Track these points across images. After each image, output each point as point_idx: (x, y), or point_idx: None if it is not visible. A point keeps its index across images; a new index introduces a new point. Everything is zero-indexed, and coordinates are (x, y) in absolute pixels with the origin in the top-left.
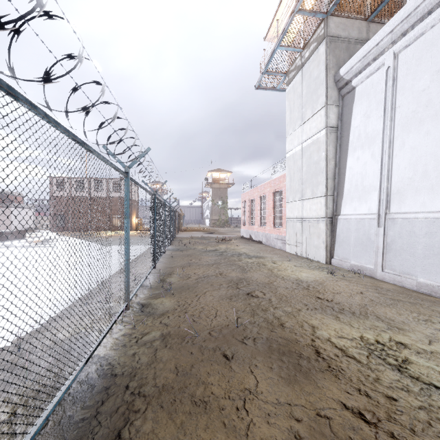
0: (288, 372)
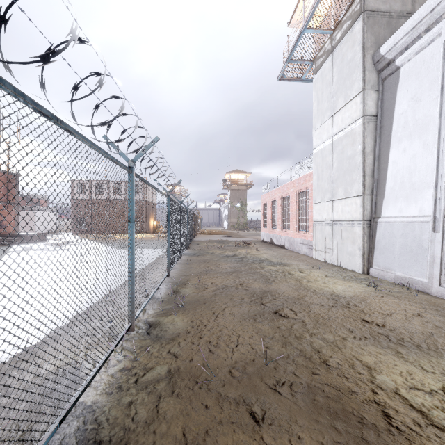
0: None
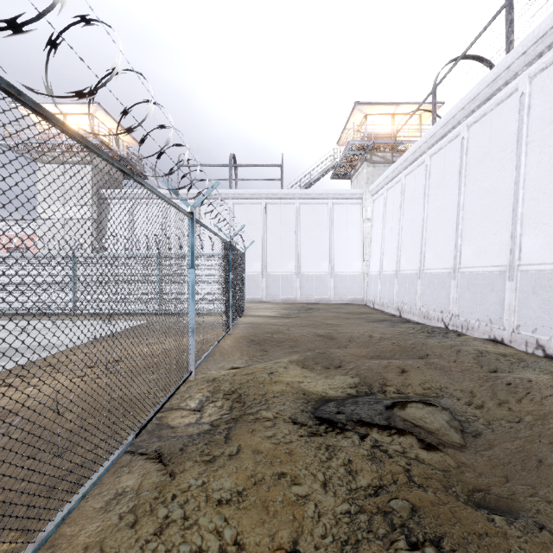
0: None
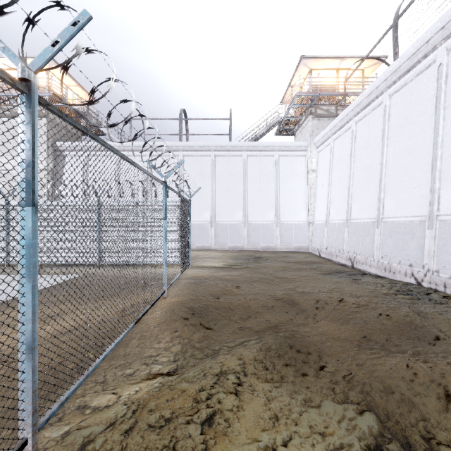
0: None
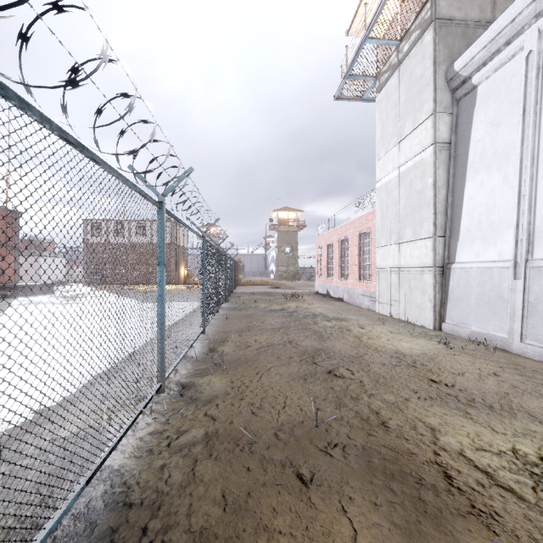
0: (405, 514)
